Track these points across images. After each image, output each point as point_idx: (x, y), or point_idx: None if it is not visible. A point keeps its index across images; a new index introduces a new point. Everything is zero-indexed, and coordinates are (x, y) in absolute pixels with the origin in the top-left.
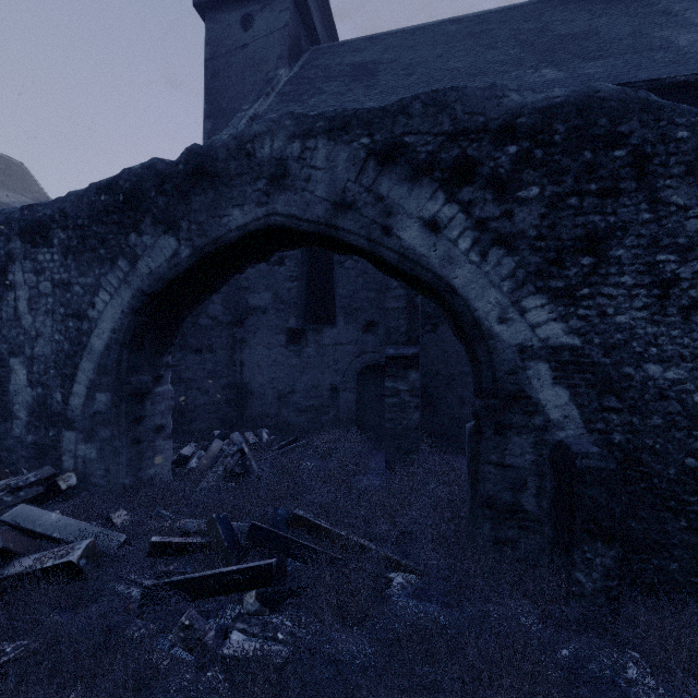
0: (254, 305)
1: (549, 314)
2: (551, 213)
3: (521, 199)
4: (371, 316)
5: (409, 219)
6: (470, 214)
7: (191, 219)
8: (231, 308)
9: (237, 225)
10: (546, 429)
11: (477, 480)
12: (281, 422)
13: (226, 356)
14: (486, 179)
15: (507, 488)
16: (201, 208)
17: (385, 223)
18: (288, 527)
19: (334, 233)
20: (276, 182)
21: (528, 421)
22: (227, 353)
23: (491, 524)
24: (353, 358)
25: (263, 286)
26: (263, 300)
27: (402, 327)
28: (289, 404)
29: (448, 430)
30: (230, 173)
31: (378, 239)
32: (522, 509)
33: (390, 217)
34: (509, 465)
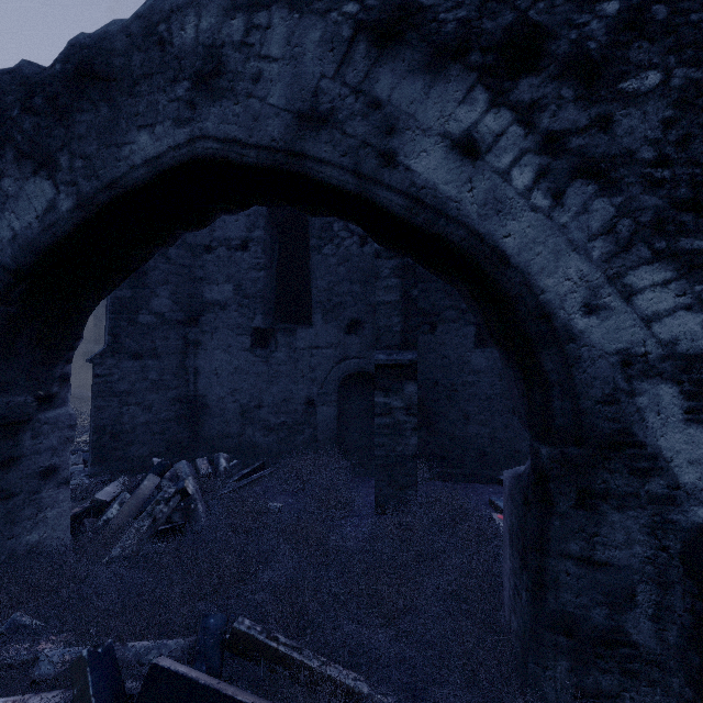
0: (211, 300)
1: (677, 298)
2: (683, 116)
3: (628, 93)
4: (355, 314)
5: (426, 138)
6: (533, 125)
7: (74, 151)
8: (182, 302)
9: (144, 157)
10: (673, 501)
11: (543, 584)
12: (245, 444)
13: (175, 362)
14: (564, 61)
15: (600, 601)
16: (88, 133)
17: (385, 145)
18: (223, 651)
19: (299, 166)
20: (205, 84)
21: (638, 486)
22: (177, 359)
23: (569, 662)
24: (334, 364)
25: (222, 276)
26: (222, 293)
27: (396, 326)
28: (255, 421)
29: (449, 452)
30: (133, 74)
31: (373, 172)
32: (628, 641)
33: (394, 135)
34: (603, 561)
